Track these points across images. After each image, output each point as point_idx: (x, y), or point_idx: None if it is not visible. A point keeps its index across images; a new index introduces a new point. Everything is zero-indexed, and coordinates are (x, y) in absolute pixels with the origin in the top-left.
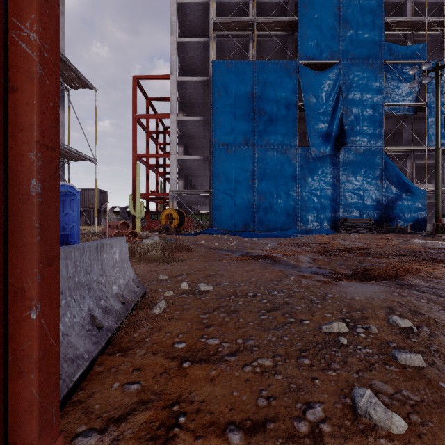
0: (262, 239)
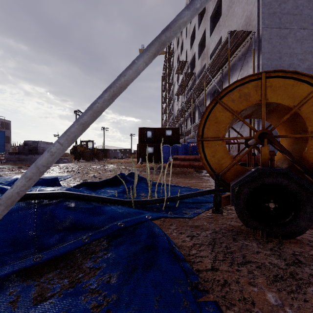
0: (68, 173)
